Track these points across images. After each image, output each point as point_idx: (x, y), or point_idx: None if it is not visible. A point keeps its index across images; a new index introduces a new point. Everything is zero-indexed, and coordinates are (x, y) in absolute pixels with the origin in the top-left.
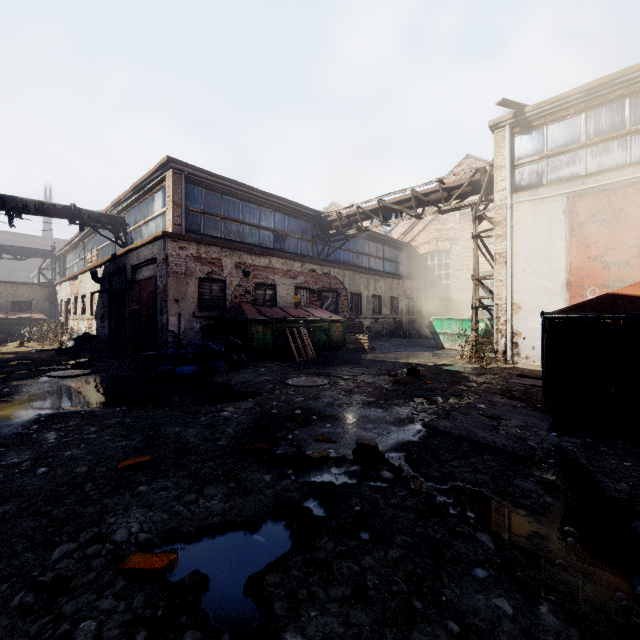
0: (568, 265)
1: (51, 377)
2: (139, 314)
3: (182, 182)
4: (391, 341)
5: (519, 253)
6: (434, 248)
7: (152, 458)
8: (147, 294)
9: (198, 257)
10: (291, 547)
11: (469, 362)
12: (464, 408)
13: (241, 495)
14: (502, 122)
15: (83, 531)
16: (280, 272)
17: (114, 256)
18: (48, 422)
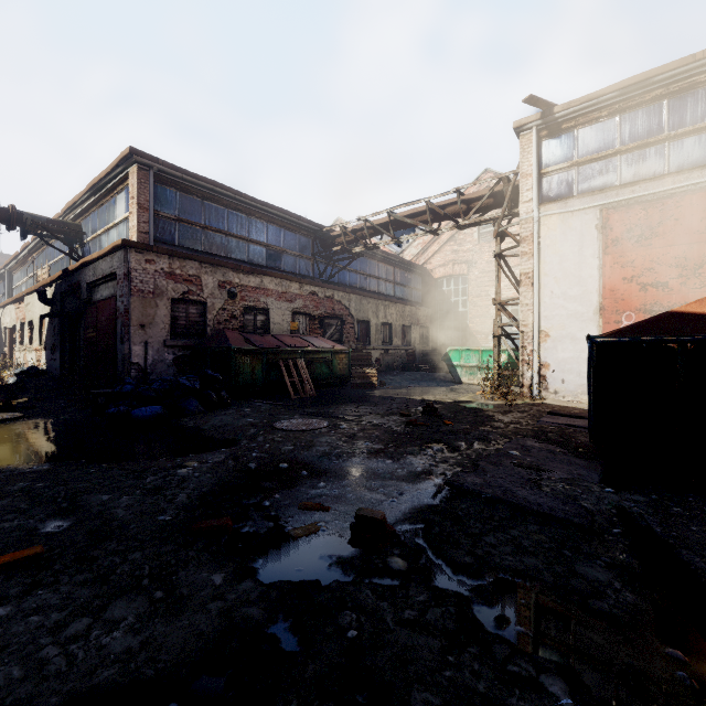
0: (601, 287)
1: None
2: (96, 343)
3: (150, 180)
4: (403, 375)
5: (547, 273)
6: (450, 272)
7: (47, 549)
8: (106, 318)
9: (171, 273)
10: None
11: (492, 398)
12: (494, 456)
13: (168, 615)
14: (528, 123)
15: None
16: (274, 294)
17: (66, 271)
18: None
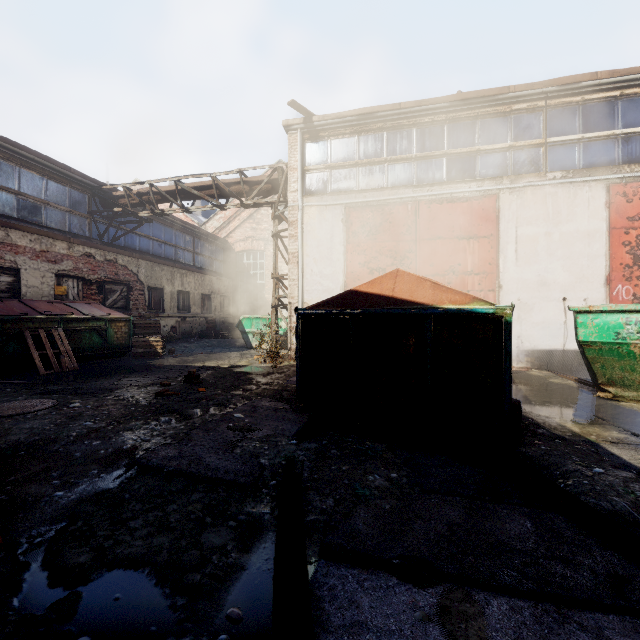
0: (345, 269)
1: None
2: None
3: None
4: (200, 342)
5: (309, 254)
6: (250, 247)
7: None
8: None
9: None
10: None
11: (264, 361)
12: (215, 422)
13: None
14: (294, 125)
15: None
16: (28, 252)
17: None
18: None
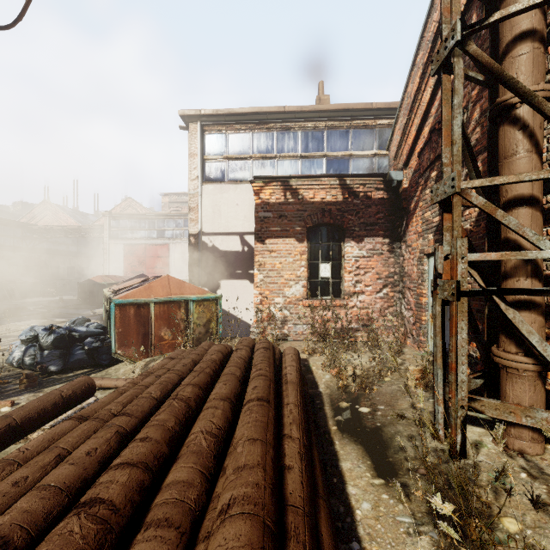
0: (124, 265)
1: None
2: None
3: None
4: None
5: (111, 260)
6: None
7: None
8: None
9: None
10: None
11: None
12: (59, 304)
13: None
14: (106, 215)
15: None
16: None
17: None
18: None
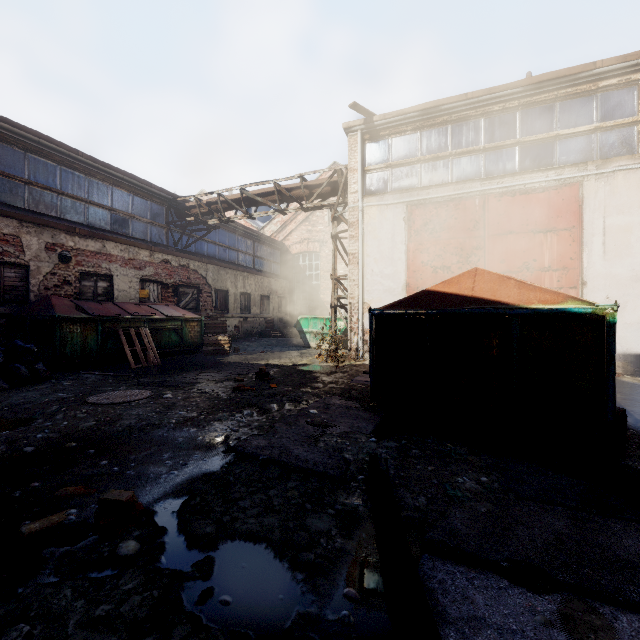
0: (407, 268)
1: None
2: None
3: None
4: (260, 341)
5: (369, 254)
6: (305, 248)
7: None
8: None
9: None
10: None
11: (325, 361)
12: (294, 417)
13: None
14: (355, 126)
15: None
16: (119, 260)
17: None
18: None
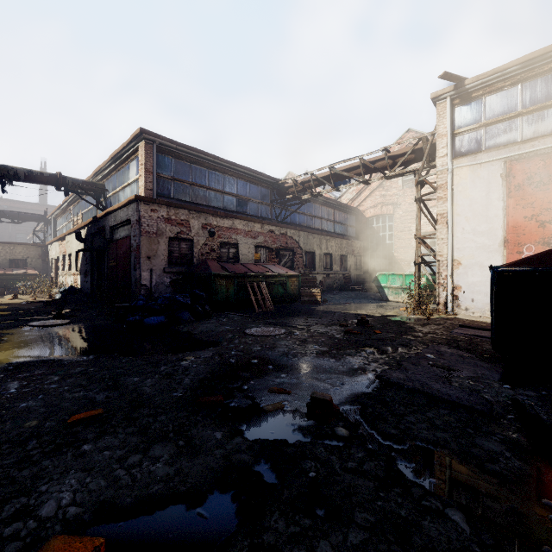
0: (505, 224)
1: (33, 326)
2: (116, 270)
3: (154, 151)
4: (341, 294)
5: (459, 214)
6: (379, 212)
7: (105, 411)
8: (123, 252)
9: (168, 218)
10: (237, 526)
11: (413, 313)
12: (414, 358)
13: (189, 456)
14: (443, 94)
15: (9, 502)
16: (242, 232)
17: (95, 218)
18: (15, 371)
